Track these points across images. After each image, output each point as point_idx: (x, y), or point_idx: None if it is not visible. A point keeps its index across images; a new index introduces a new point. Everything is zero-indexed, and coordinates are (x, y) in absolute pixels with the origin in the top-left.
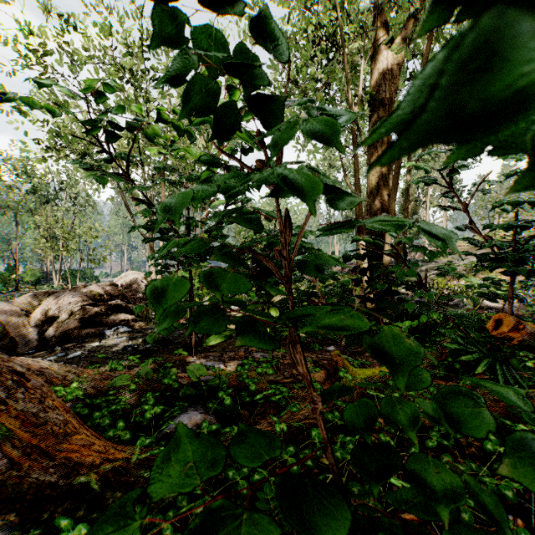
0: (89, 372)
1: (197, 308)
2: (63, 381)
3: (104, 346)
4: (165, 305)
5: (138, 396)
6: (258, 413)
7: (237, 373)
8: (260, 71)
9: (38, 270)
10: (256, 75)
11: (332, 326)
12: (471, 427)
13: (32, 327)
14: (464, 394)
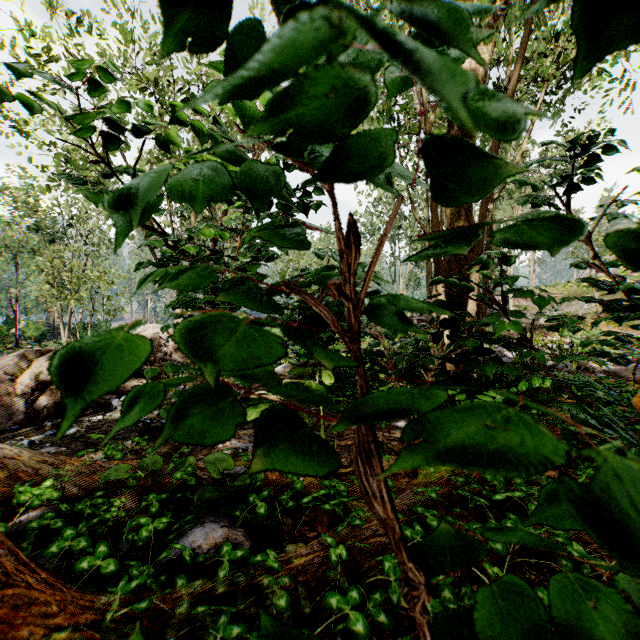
0: (73, 462)
1: (188, 390)
2: (35, 476)
3: (109, 421)
4: (92, 394)
5: (140, 496)
6: (306, 521)
7: None
8: None
9: (42, 323)
10: None
11: (467, 449)
12: None
13: (18, 395)
14: None
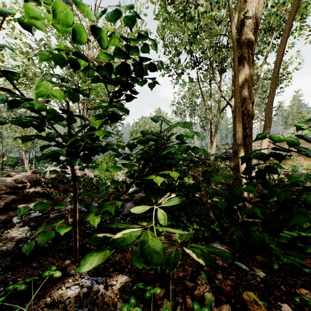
0: None
1: None
2: None
3: (1, 239)
4: None
5: None
6: None
7: None
8: None
9: (15, 157)
10: None
11: None
12: None
13: None
14: None
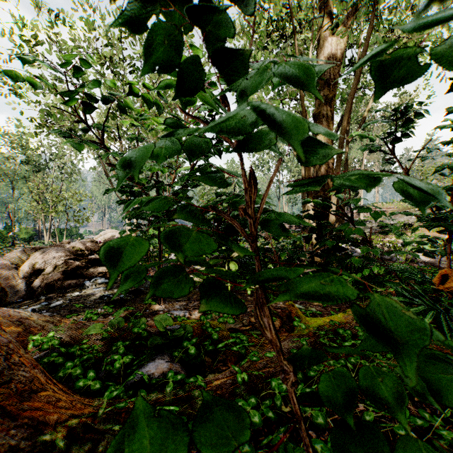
0: (65, 321)
1: (159, 269)
2: (41, 330)
3: (84, 296)
4: (121, 268)
5: (110, 344)
6: (220, 360)
7: (201, 322)
8: (225, 19)
9: (31, 228)
10: (221, 25)
11: (311, 294)
12: (451, 397)
13: (20, 278)
14: (437, 358)
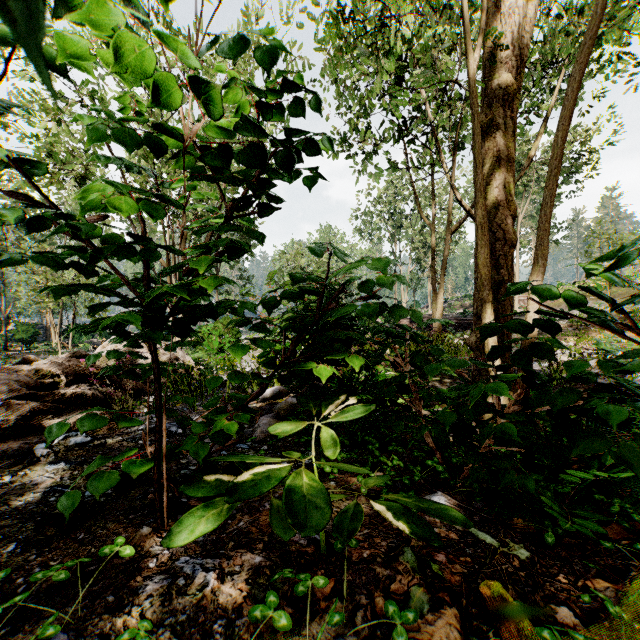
0: None
1: None
2: None
3: (14, 488)
4: None
5: None
6: None
7: None
8: None
9: (32, 325)
10: None
11: None
12: None
13: None
14: None
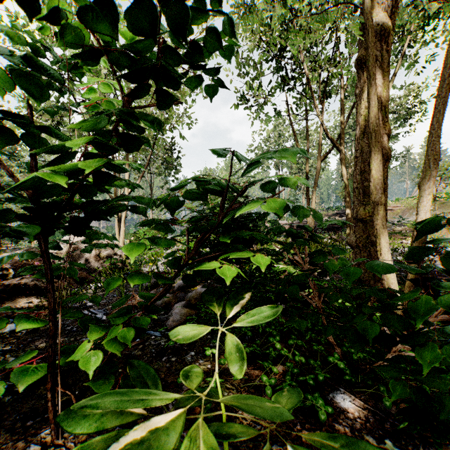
0: None
1: None
2: None
3: None
4: None
5: None
6: None
7: None
8: None
9: None
10: None
11: None
12: None
13: None
14: None
